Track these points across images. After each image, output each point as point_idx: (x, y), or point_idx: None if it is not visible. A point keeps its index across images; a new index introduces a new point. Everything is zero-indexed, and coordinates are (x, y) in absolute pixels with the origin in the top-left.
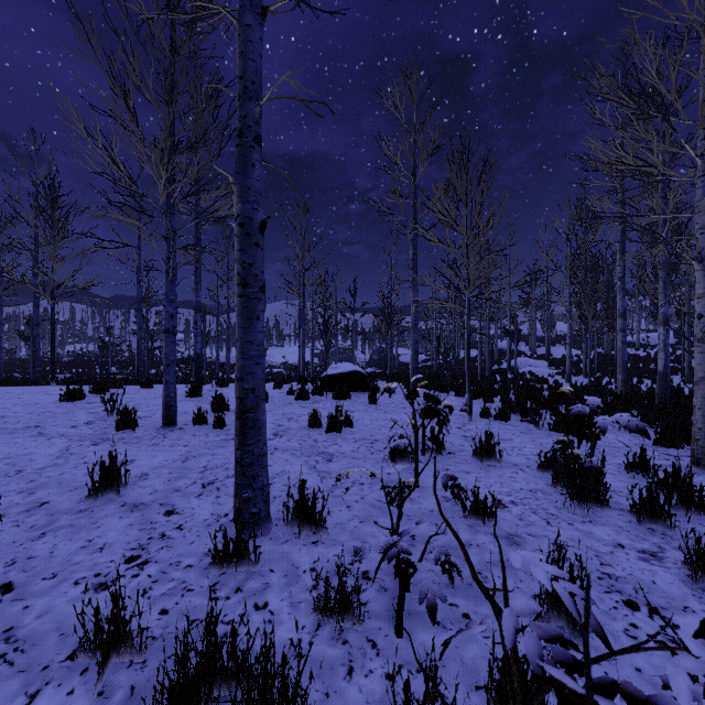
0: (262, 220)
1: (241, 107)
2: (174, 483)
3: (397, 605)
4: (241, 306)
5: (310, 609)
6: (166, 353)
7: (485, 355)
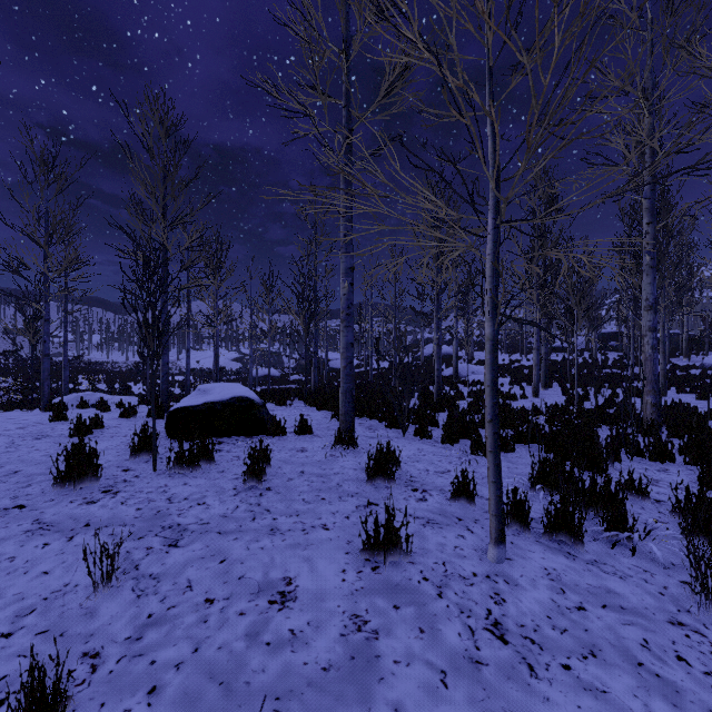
0: None
1: None
2: None
3: None
4: None
5: None
6: None
7: (422, 360)
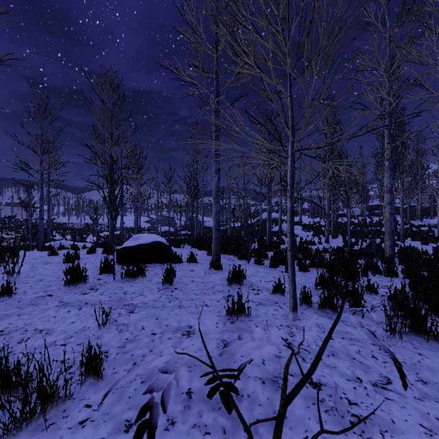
0: None
1: None
2: None
3: None
4: None
5: None
6: None
7: (260, 221)
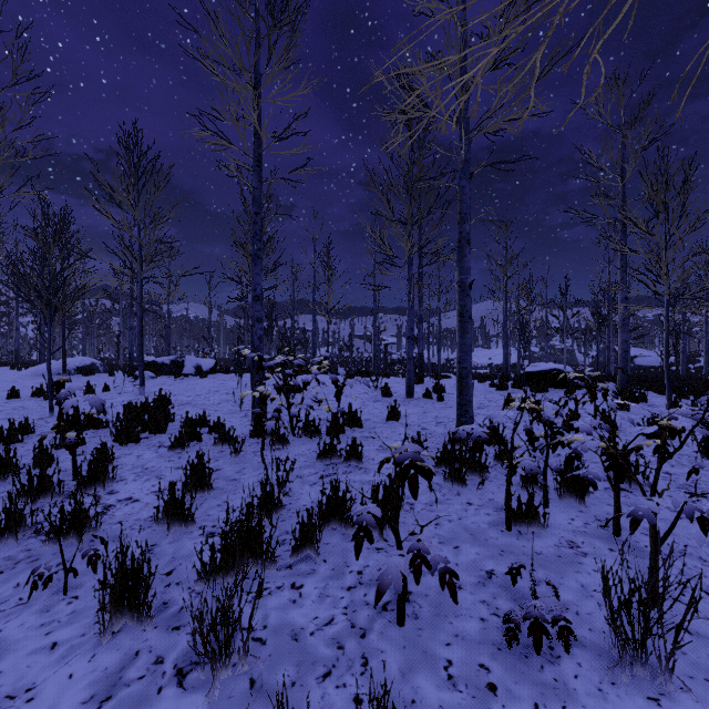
0: (470, 283)
1: (460, 228)
2: (422, 420)
3: None
4: (460, 327)
5: (492, 461)
6: (408, 351)
7: None
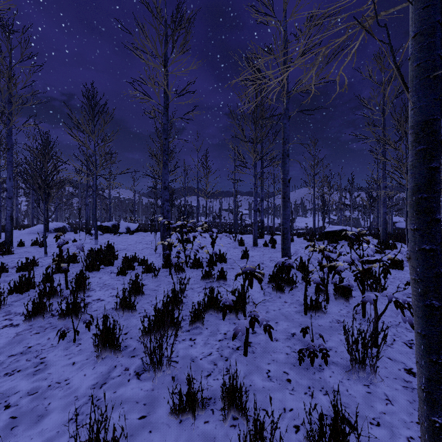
0: (289, 179)
1: (283, 147)
2: (261, 259)
3: (322, 279)
4: (283, 204)
5: (300, 281)
6: (254, 219)
7: None
